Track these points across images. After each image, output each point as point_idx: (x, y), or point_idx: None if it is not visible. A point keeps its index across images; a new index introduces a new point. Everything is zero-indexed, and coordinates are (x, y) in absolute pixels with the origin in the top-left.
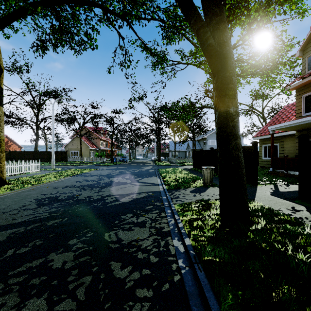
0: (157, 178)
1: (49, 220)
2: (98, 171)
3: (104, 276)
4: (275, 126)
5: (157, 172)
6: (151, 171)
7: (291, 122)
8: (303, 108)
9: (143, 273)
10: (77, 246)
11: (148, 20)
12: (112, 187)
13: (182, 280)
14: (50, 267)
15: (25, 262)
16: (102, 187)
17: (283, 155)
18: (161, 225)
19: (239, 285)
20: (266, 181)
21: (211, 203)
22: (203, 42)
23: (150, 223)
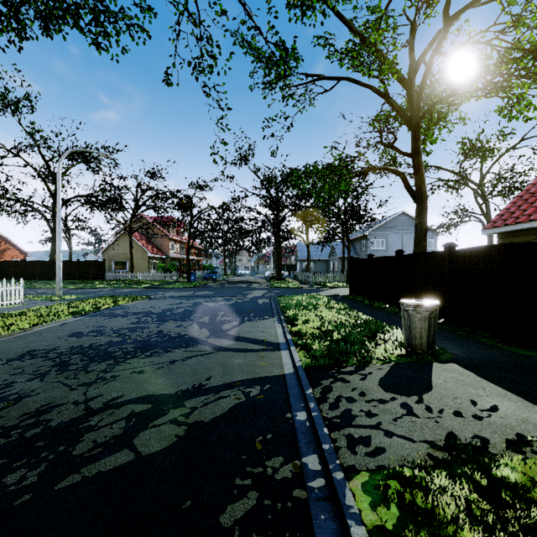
0: (276, 323)
1: None
2: (148, 303)
3: None
4: None
5: (276, 306)
6: (263, 303)
7: None
8: None
9: None
10: None
11: None
12: (150, 357)
13: None
14: None
15: None
16: (120, 359)
17: None
18: None
19: None
20: None
21: (518, 483)
22: None
23: None
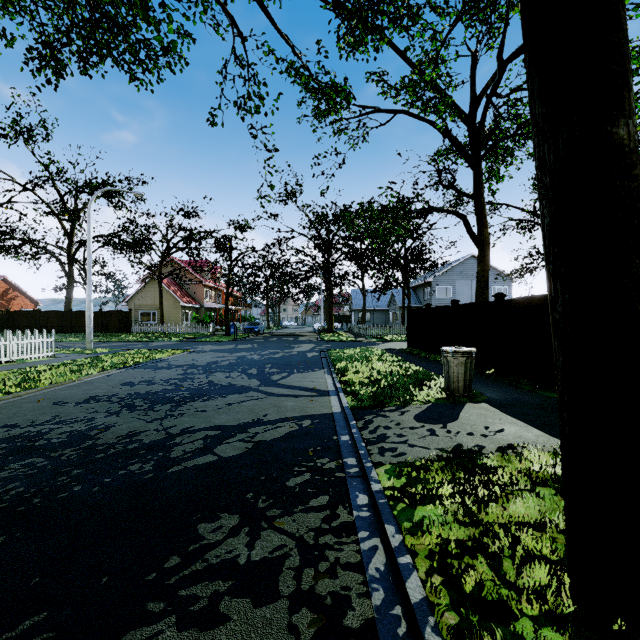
0: (326, 374)
1: None
2: (189, 356)
3: None
4: None
5: (326, 359)
6: (312, 356)
7: None
8: None
9: None
10: None
11: None
12: (208, 401)
13: None
14: None
15: None
16: (181, 402)
17: None
18: (338, 581)
19: None
20: None
21: (491, 465)
22: None
23: (298, 572)
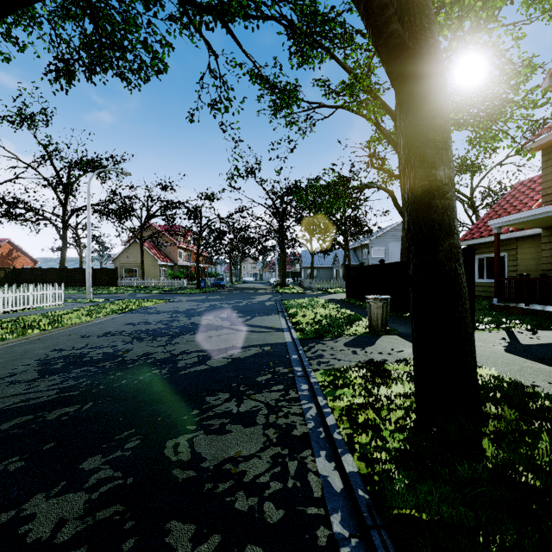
0: (280, 317)
1: (54, 409)
2: (171, 305)
3: None
4: (504, 218)
5: (280, 306)
6: (270, 305)
7: (537, 210)
8: None
9: None
10: (98, 474)
11: (264, 18)
12: (195, 335)
13: None
14: (21, 537)
15: None
16: (175, 336)
17: (516, 274)
18: (289, 419)
19: None
20: (489, 323)
21: (389, 369)
22: (380, 29)
23: (266, 416)
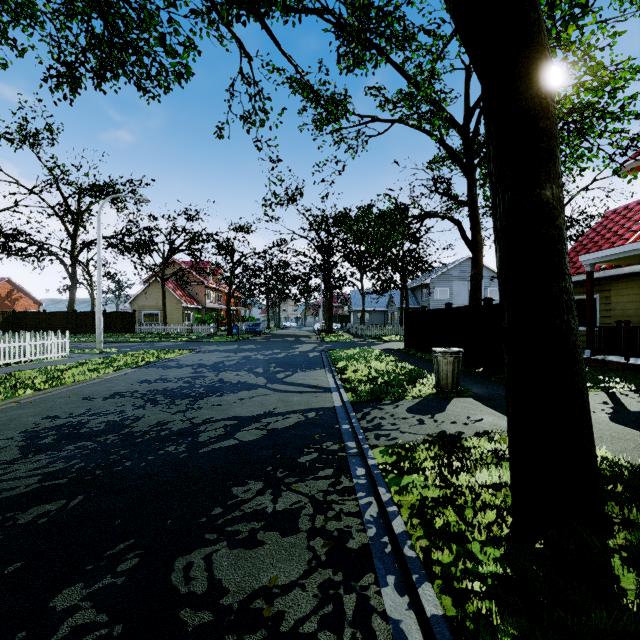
0: (327, 373)
1: (31, 506)
2: (196, 356)
3: None
4: (599, 253)
5: (327, 358)
6: (314, 356)
7: None
8: None
9: None
10: (74, 618)
11: (307, 10)
12: (222, 396)
13: None
14: None
15: None
16: (198, 398)
17: (610, 320)
18: (342, 522)
19: None
20: None
21: (467, 446)
22: None
23: (312, 517)
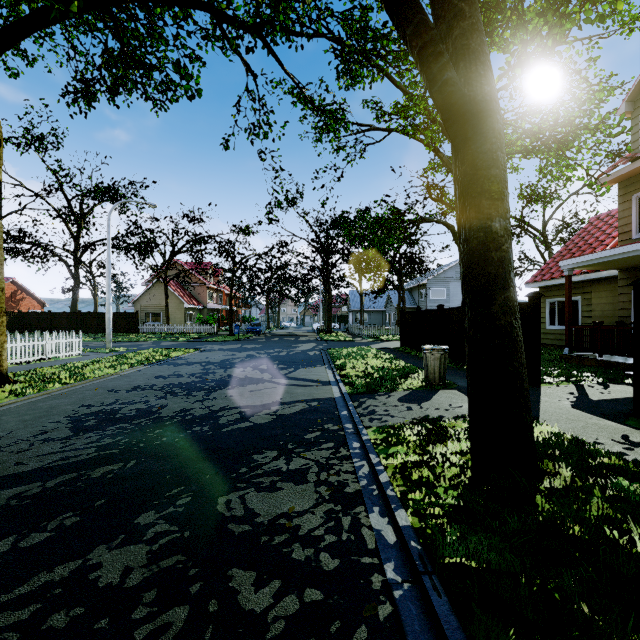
0: (327, 369)
1: (96, 467)
2: (202, 355)
3: (216, 606)
4: (576, 259)
5: (326, 357)
6: (314, 355)
7: (611, 251)
8: (634, 221)
9: (307, 600)
10: (155, 528)
11: (309, 37)
12: (233, 389)
13: (397, 616)
14: (93, 582)
15: (37, 570)
16: (212, 390)
17: (590, 320)
18: (341, 477)
19: (533, 634)
20: (558, 375)
21: (445, 426)
22: (434, 76)
23: (318, 474)
